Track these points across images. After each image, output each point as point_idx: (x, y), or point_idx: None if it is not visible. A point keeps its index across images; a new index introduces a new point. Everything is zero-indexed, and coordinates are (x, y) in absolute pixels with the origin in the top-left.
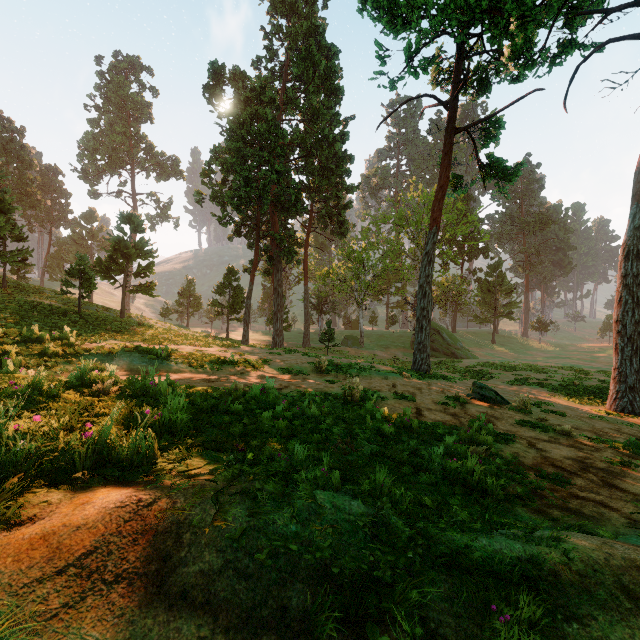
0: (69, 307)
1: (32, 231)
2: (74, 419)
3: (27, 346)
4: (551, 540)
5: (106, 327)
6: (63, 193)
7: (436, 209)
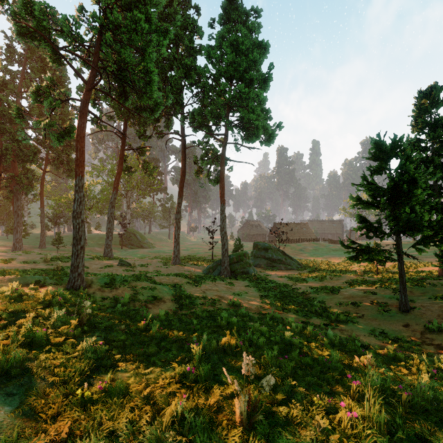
0: None
1: None
2: None
3: None
4: None
5: None
6: None
7: (116, 183)
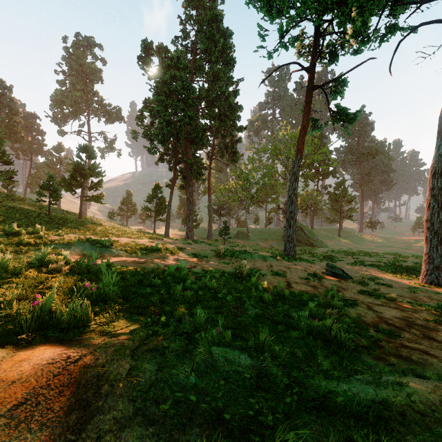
0: (42, 211)
1: (18, 158)
2: (29, 291)
3: (8, 238)
4: (396, 385)
5: (68, 225)
6: (40, 132)
7: (300, 142)
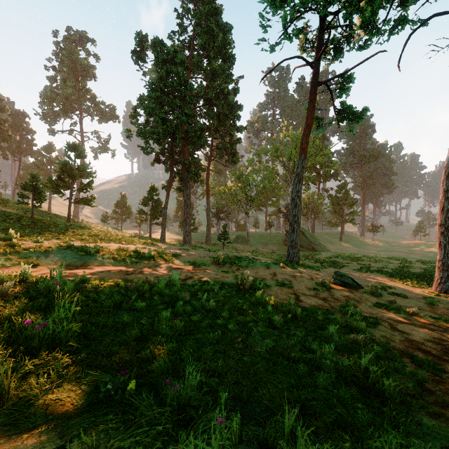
0: (26, 214)
1: (6, 159)
2: None
3: None
4: None
5: (52, 229)
6: (29, 131)
7: (304, 142)
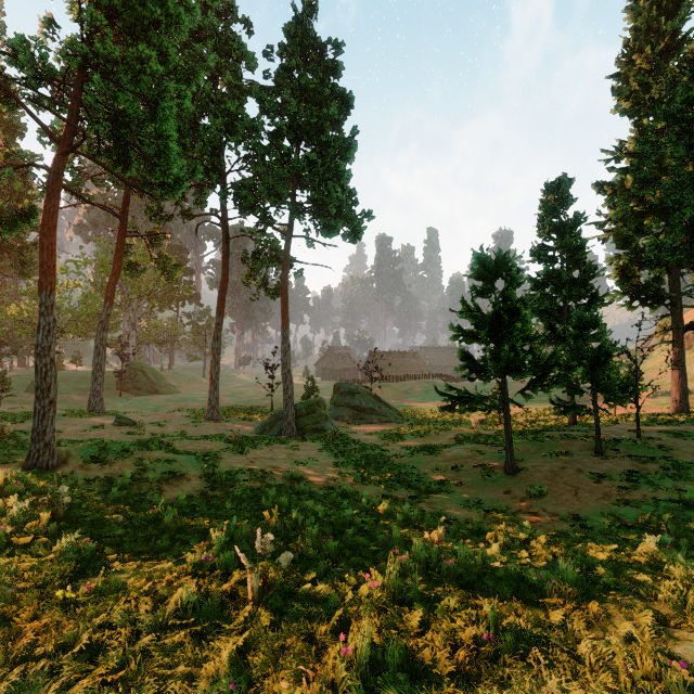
0: None
1: None
2: None
3: None
4: None
5: None
6: None
7: (110, 289)
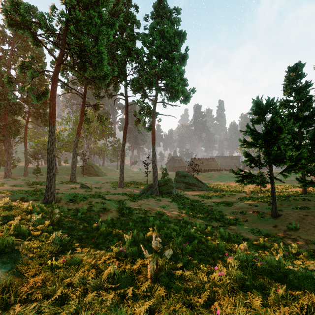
0: None
1: None
2: None
3: None
4: None
5: None
6: None
7: (78, 129)
